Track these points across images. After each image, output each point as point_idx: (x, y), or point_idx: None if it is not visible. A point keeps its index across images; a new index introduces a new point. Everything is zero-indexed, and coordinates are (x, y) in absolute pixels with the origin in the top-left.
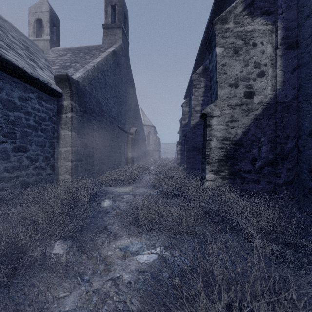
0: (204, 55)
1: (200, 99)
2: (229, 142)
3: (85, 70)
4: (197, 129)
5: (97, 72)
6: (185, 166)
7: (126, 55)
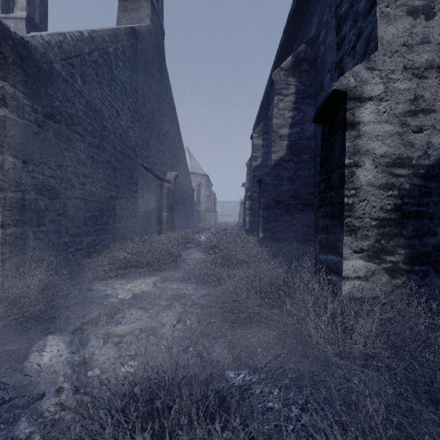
0: (291, 48)
1: (287, 115)
2: (408, 171)
3: (56, 32)
4: (283, 170)
5: (88, 47)
6: (260, 236)
7: (159, 48)
